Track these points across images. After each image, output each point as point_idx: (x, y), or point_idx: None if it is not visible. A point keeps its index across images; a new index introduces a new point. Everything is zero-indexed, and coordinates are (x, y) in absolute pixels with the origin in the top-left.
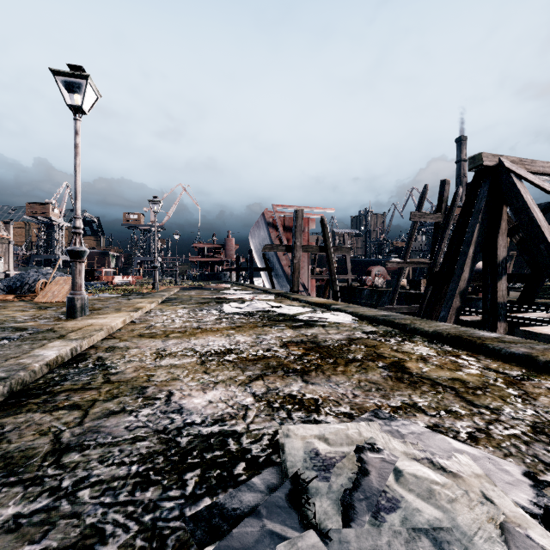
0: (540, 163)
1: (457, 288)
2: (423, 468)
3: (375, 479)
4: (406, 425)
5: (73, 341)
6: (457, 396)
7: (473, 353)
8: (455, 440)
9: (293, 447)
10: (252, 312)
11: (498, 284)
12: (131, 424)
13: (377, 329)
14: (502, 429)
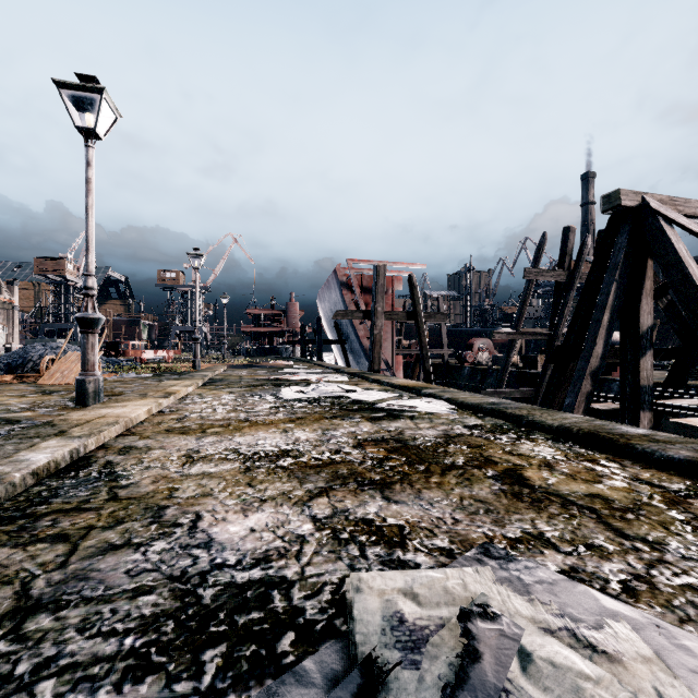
0: (695, 203)
1: (587, 367)
2: (563, 650)
3: (491, 668)
4: (531, 569)
5: (75, 440)
6: (600, 522)
7: (615, 457)
8: (603, 594)
9: (366, 609)
10: (318, 398)
11: (640, 361)
12: (135, 567)
13: (483, 422)
14: (670, 575)
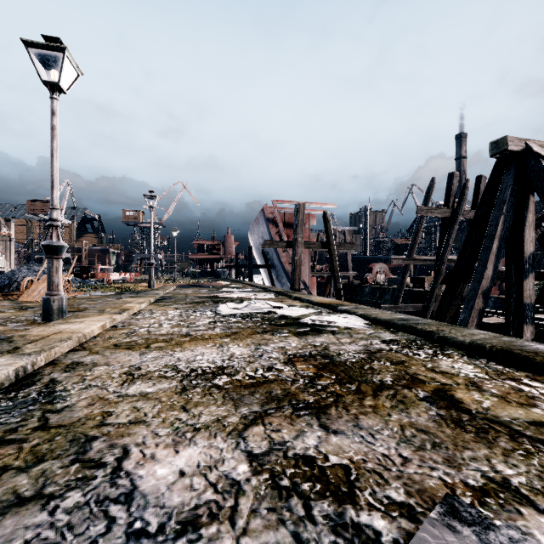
0: None
1: (480, 287)
2: None
3: None
4: None
5: (23, 357)
6: None
7: (535, 375)
8: None
9: None
10: (250, 314)
11: (524, 282)
12: (34, 537)
13: (398, 337)
14: None
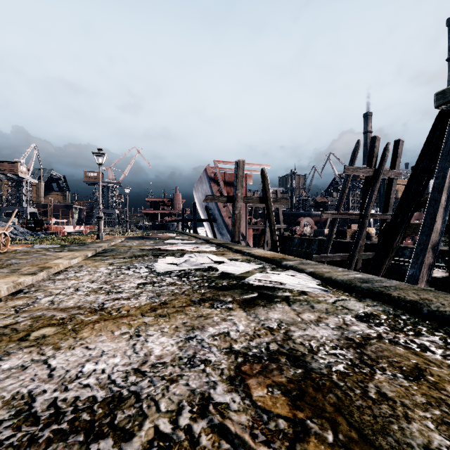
0: None
1: (429, 241)
2: None
3: None
4: None
5: None
6: None
7: None
8: None
9: None
10: (189, 271)
11: None
12: None
13: (371, 308)
14: None
